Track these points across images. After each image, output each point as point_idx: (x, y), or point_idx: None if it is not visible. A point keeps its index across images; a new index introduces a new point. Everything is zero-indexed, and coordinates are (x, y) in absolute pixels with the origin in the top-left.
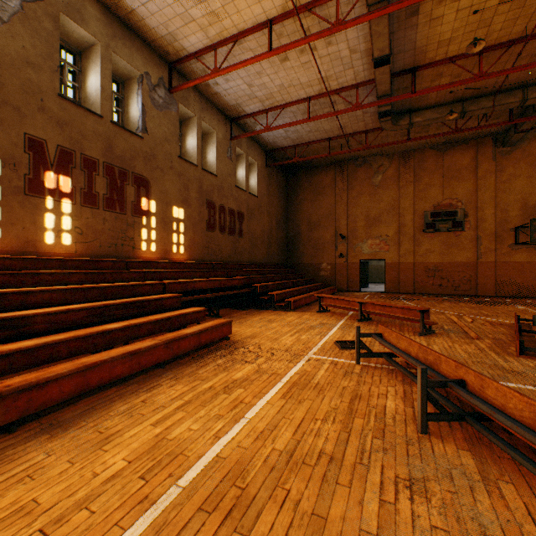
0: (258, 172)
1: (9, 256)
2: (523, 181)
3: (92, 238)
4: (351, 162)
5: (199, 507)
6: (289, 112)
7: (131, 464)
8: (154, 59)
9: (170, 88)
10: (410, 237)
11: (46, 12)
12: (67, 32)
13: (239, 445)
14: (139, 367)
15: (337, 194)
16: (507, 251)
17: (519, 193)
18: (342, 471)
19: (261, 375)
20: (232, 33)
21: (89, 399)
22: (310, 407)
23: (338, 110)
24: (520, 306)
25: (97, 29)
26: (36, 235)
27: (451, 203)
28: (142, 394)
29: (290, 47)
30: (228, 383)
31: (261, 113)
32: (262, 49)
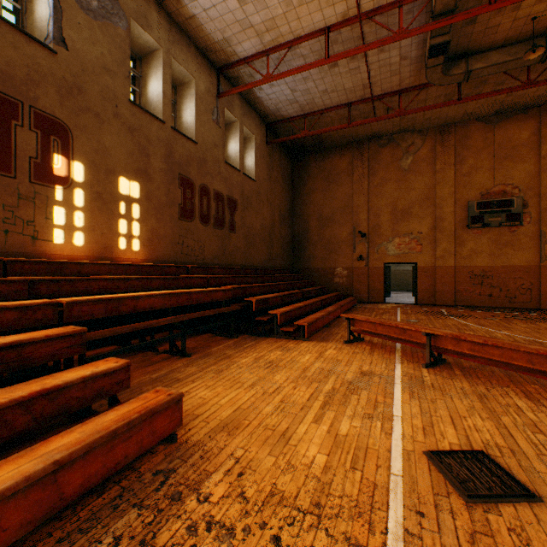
0: (256, 149)
1: None
2: None
3: None
4: (373, 141)
5: None
6: (298, 56)
7: None
8: None
9: None
10: (450, 234)
11: None
12: None
13: None
14: None
15: (356, 182)
16: None
17: None
18: None
19: None
20: None
21: None
22: None
23: (372, 42)
24: None
25: None
26: None
27: (505, 189)
28: None
29: None
30: None
31: (259, 56)
32: None
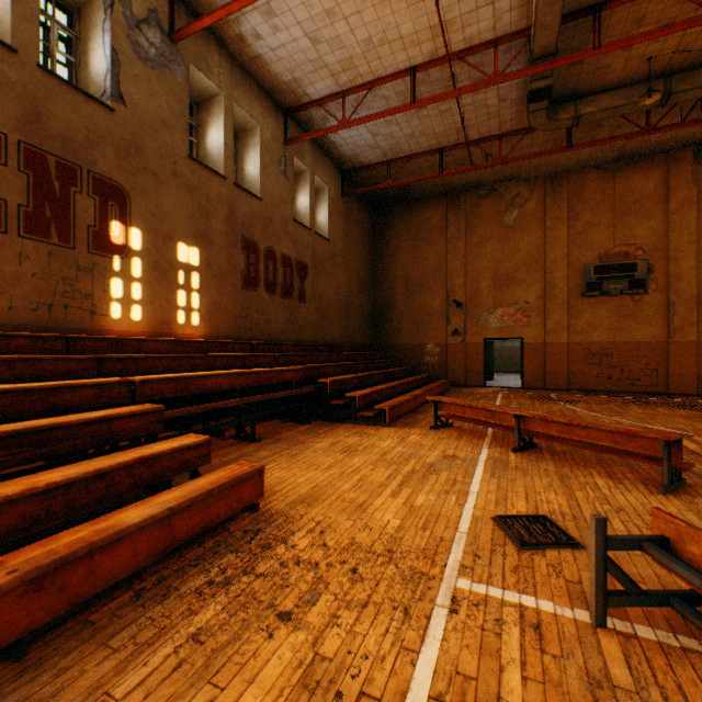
0: (330, 203)
1: None
2: None
3: None
4: (471, 191)
5: None
6: (379, 98)
7: None
8: None
9: (171, 32)
10: (563, 304)
11: None
12: None
13: None
14: None
15: (450, 240)
16: None
17: None
18: None
19: None
20: None
21: None
22: None
23: (463, 86)
24: None
25: None
26: None
27: (627, 251)
28: None
29: None
30: None
31: (334, 98)
32: None
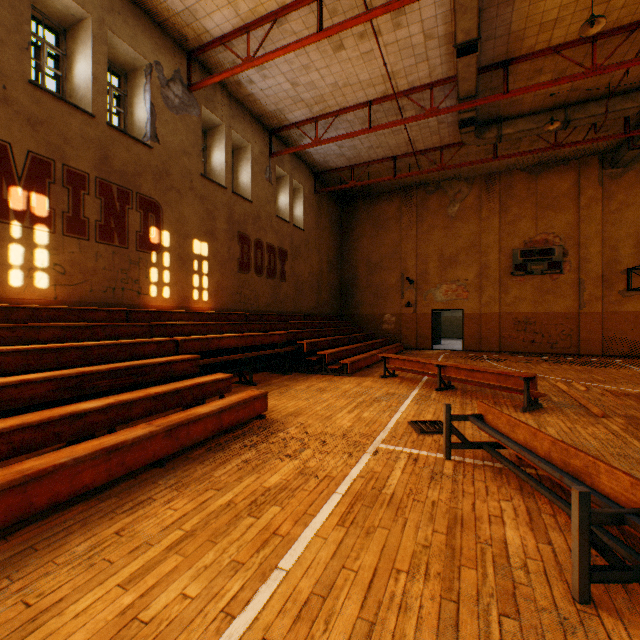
0: (305, 200)
1: None
2: (638, 211)
3: (79, 279)
4: (421, 187)
5: None
6: (344, 121)
7: None
8: (167, 45)
9: (189, 84)
10: (495, 281)
11: None
12: None
13: (267, 635)
14: (123, 469)
15: (404, 228)
16: (618, 299)
17: (632, 226)
18: None
19: (307, 480)
20: (270, 8)
21: (31, 529)
22: (385, 544)
23: (408, 118)
24: (639, 369)
25: None
26: None
27: (547, 238)
28: (120, 517)
29: (346, 25)
30: (256, 494)
31: (309, 122)
32: (310, 33)
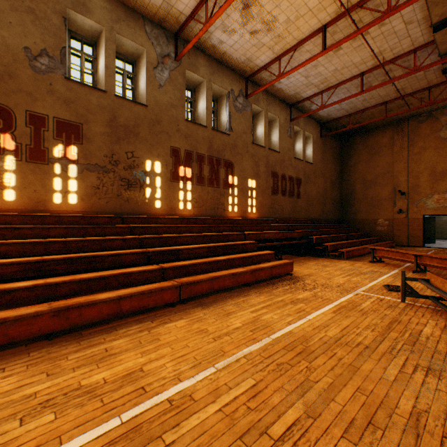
0: (313, 143)
1: (165, 217)
2: None
3: (201, 204)
4: (412, 118)
5: (283, 347)
6: (342, 89)
7: (244, 325)
8: (236, 79)
9: (246, 95)
10: None
11: (179, 73)
12: (188, 79)
13: (303, 329)
14: (237, 283)
15: (396, 152)
16: None
17: None
18: (373, 353)
19: (317, 298)
20: (292, 44)
21: (213, 296)
22: (354, 320)
23: (393, 78)
24: None
25: (204, 72)
26: (175, 204)
27: None
28: (241, 297)
29: (342, 42)
30: (293, 299)
31: (316, 95)
32: (317, 48)
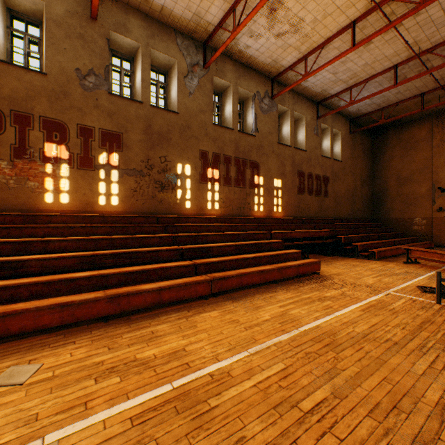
0: (341, 140)
1: (195, 216)
2: None
3: (228, 204)
4: None
5: (310, 339)
6: (373, 83)
7: (273, 318)
8: (262, 80)
9: (272, 96)
10: None
11: (208, 79)
12: (216, 85)
13: (330, 324)
14: (264, 280)
15: (435, 146)
16: None
17: None
18: (402, 349)
19: (345, 297)
20: (319, 42)
21: (242, 291)
22: (383, 319)
23: (431, 68)
24: None
25: (230, 77)
26: (204, 204)
27: None
28: (268, 293)
29: (372, 37)
30: (320, 297)
31: (345, 91)
32: (346, 44)
